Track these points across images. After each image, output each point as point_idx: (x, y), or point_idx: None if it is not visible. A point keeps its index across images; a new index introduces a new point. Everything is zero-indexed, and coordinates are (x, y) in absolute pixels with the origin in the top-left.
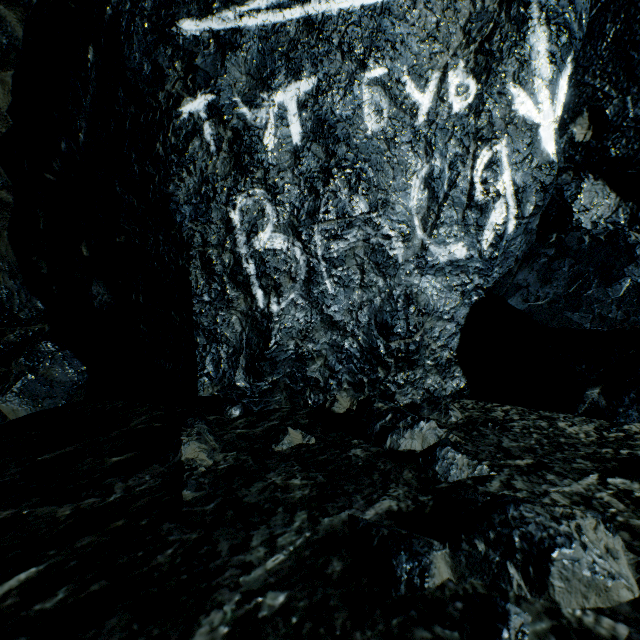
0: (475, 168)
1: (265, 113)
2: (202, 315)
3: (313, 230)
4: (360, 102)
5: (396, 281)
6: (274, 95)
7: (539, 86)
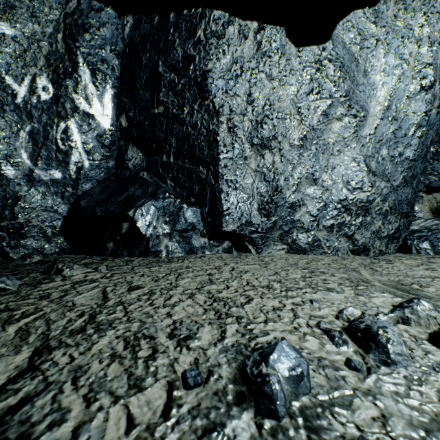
0: (58, 131)
1: None
2: None
3: None
4: None
5: (11, 188)
6: None
7: (91, 96)
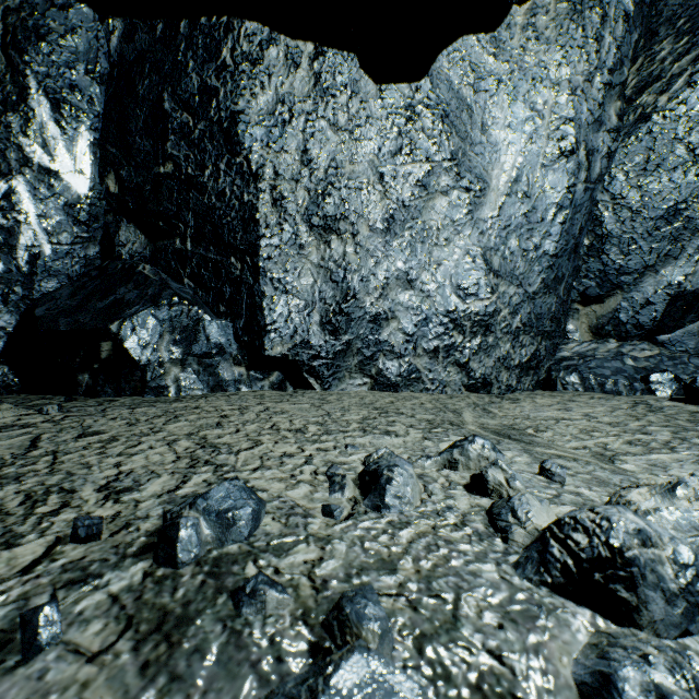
0: None
1: None
2: None
3: None
4: None
5: None
6: None
7: (52, 142)
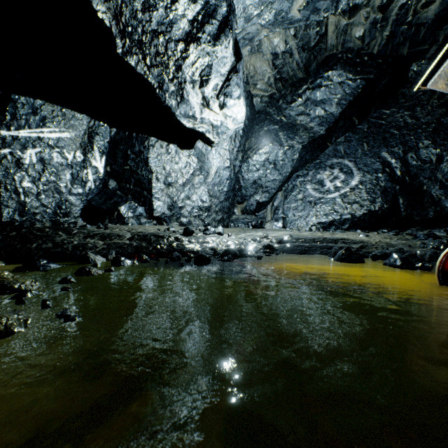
0: (84, 173)
1: (27, 155)
2: (4, 201)
3: (40, 183)
4: (53, 155)
5: (63, 196)
6: (29, 151)
7: (98, 160)
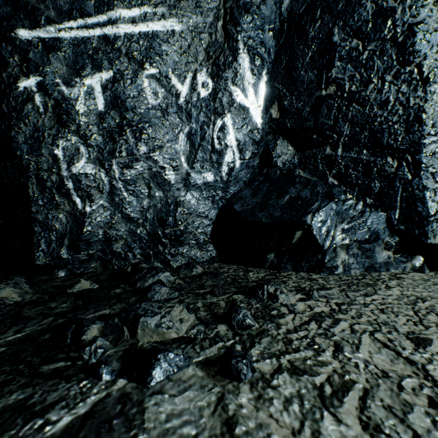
0: (214, 130)
1: (78, 90)
2: (38, 213)
3: (112, 162)
4: (143, 87)
5: (171, 194)
6: (85, 80)
7: (247, 86)
